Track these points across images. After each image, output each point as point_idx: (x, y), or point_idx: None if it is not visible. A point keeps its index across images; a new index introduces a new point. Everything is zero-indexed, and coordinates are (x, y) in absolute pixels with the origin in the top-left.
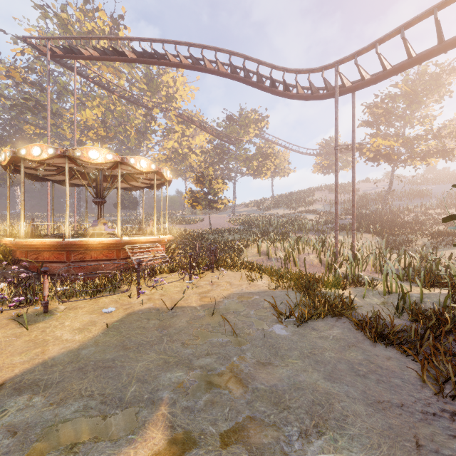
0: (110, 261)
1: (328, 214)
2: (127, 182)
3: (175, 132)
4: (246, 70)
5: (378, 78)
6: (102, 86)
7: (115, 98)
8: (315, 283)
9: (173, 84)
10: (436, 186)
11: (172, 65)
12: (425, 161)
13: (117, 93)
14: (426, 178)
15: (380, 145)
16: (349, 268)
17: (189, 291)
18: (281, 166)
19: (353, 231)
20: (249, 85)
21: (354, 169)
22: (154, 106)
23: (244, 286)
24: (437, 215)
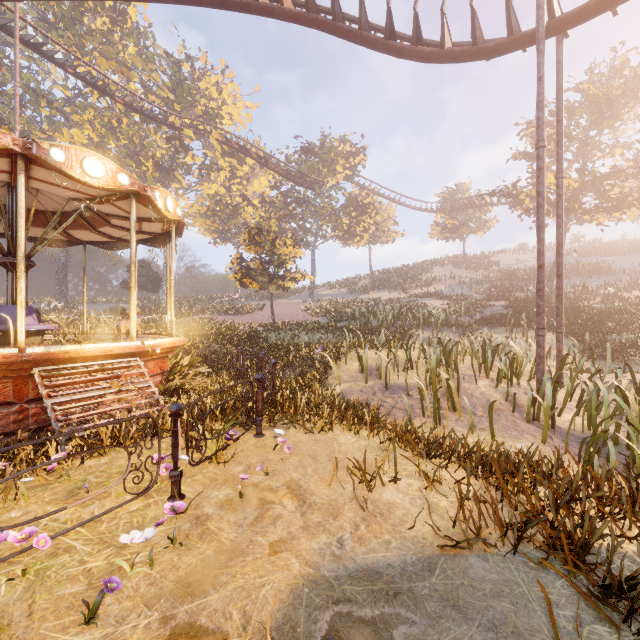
0: None
1: (461, 299)
2: (95, 227)
3: (220, 170)
4: (337, 2)
5: None
6: (93, 84)
7: (119, 111)
8: None
9: (217, 95)
10: (612, 258)
11: (191, 0)
12: (620, 213)
13: (120, 99)
14: (594, 247)
15: (552, 185)
16: (632, 435)
17: (135, 574)
18: (384, 227)
19: (560, 328)
20: (343, 37)
21: (562, 201)
22: (186, 126)
23: (347, 518)
24: None
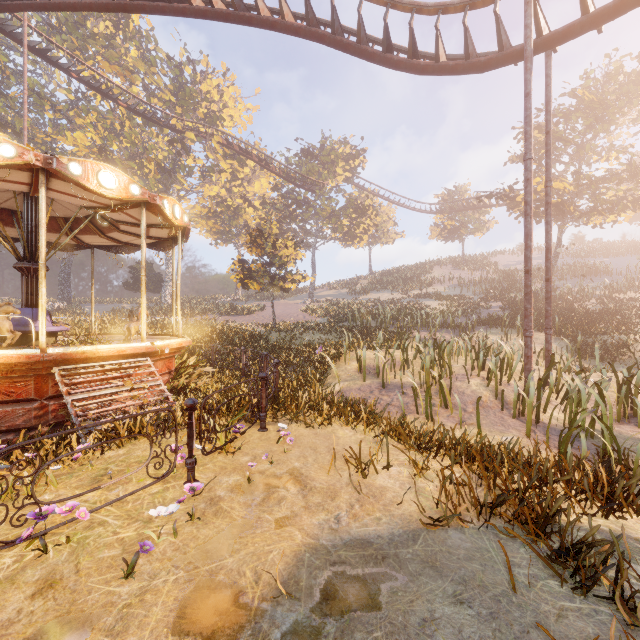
0: (17, 405)
1: (459, 300)
2: (104, 232)
3: (221, 172)
4: (336, 17)
5: (623, 2)
6: (97, 88)
7: (122, 114)
8: (614, 541)
9: (218, 97)
10: (610, 259)
11: (196, 13)
12: (615, 216)
13: (123, 103)
14: (592, 248)
15: None
16: (604, 428)
17: (162, 542)
18: (384, 228)
19: (549, 329)
20: (342, 50)
21: (550, 208)
22: (187, 129)
23: (343, 500)
24: (635, 301)
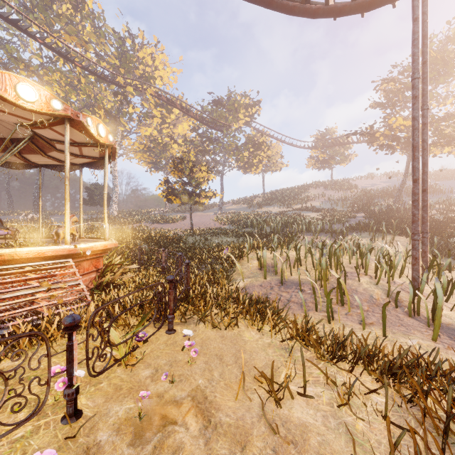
0: None
1: (331, 212)
2: (45, 152)
3: (153, 117)
4: None
5: None
6: (58, 51)
7: (79, 73)
8: None
9: (151, 62)
10: (440, 182)
11: None
12: (452, 147)
13: (78, 63)
14: None
15: (402, 126)
16: None
17: None
18: (273, 160)
19: (426, 233)
20: None
21: (427, 128)
22: (128, 84)
23: (257, 451)
24: None
